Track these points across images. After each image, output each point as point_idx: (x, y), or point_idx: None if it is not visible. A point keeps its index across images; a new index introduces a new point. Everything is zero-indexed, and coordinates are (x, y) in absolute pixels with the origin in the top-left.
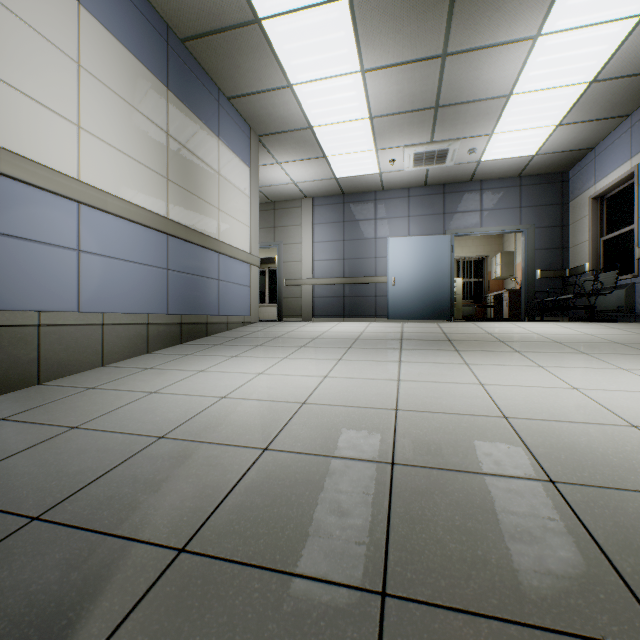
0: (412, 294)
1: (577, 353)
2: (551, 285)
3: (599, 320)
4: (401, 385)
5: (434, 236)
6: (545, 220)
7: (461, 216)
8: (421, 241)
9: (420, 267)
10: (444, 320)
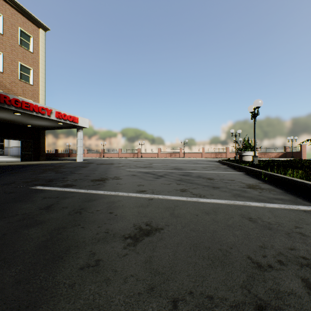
0: None
1: (0, 158)
2: None
3: (0, 155)
4: None
5: None
6: None
7: None
8: None
9: None
10: None
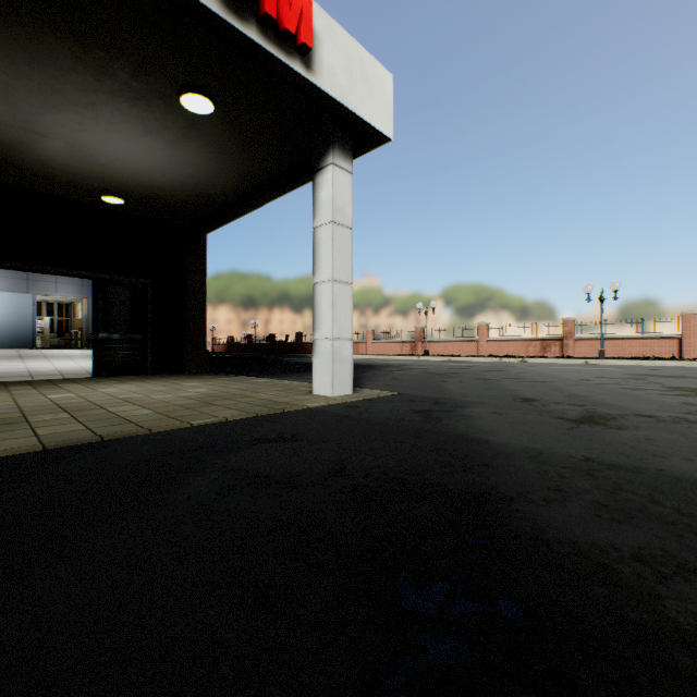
0: (1, 331)
1: (69, 359)
2: None
3: None
4: None
5: (20, 294)
6: None
7: (42, 283)
8: (9, 295)
9: (8, 313)
10: (29, 349)
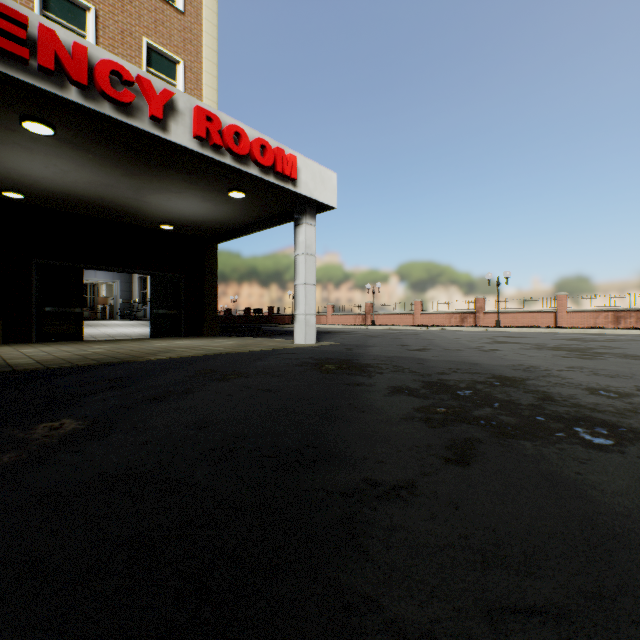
0: None
1: (121, 326)
2: (127, 306)
3: (138, 320)
4: (85, 331)
5: None
6: (124, 279)
7: (86, 271)
8: None
9: None
10: None
